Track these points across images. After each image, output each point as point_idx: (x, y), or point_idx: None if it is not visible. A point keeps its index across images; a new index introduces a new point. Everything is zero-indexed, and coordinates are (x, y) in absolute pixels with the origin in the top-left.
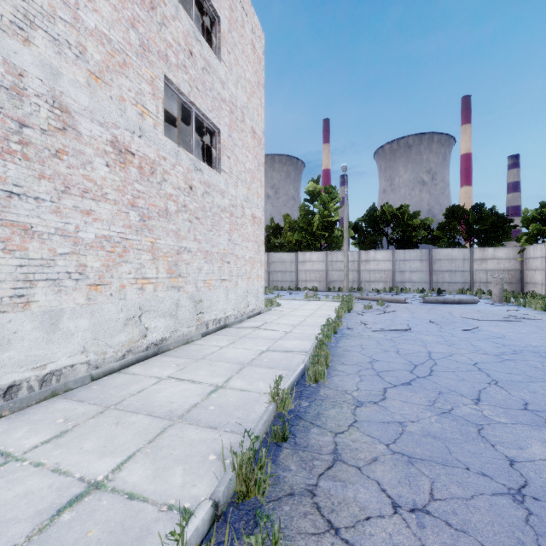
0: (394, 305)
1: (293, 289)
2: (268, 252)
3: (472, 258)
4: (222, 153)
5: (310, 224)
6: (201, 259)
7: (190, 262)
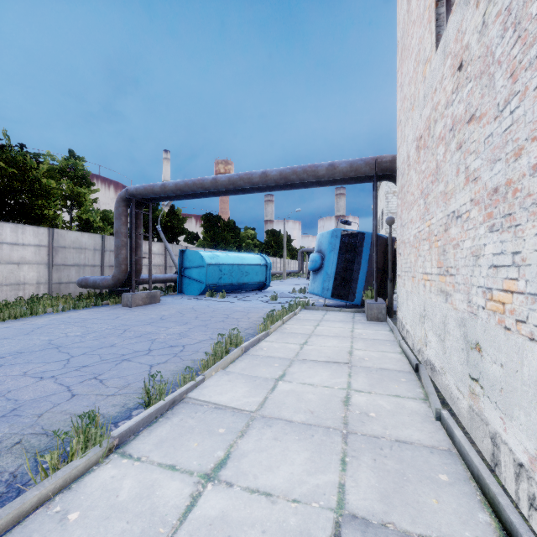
0: None
1: None
2: None
3: None
4: None
5: None
6: (481, 225)
7: (461, 240)
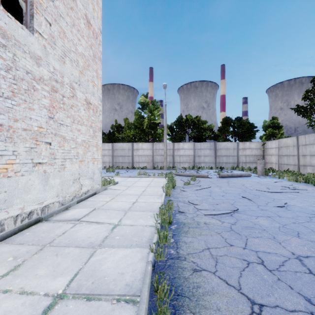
0: (202, 180)
1: (130, 168)
2: (113, 142)
3: (238, 148)
4: (35, 9)
5: (142, 124)
6: None
7: None
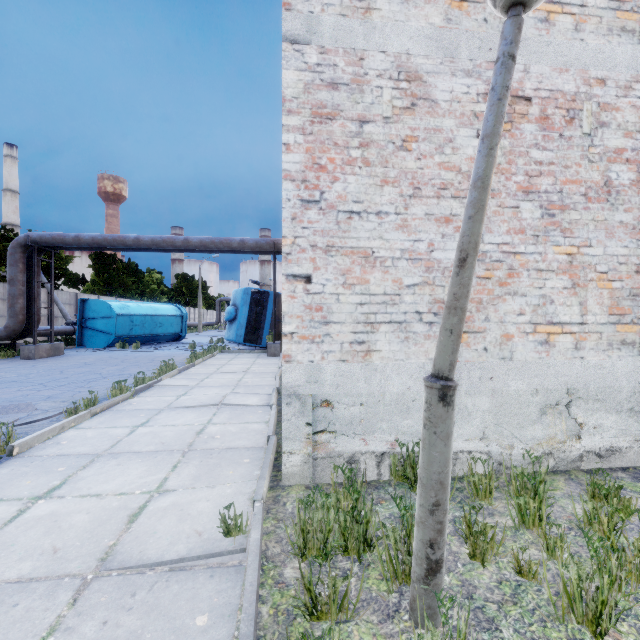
0: None
1: None
2: None
3: None
4: None
5: None
6: None
7: None
